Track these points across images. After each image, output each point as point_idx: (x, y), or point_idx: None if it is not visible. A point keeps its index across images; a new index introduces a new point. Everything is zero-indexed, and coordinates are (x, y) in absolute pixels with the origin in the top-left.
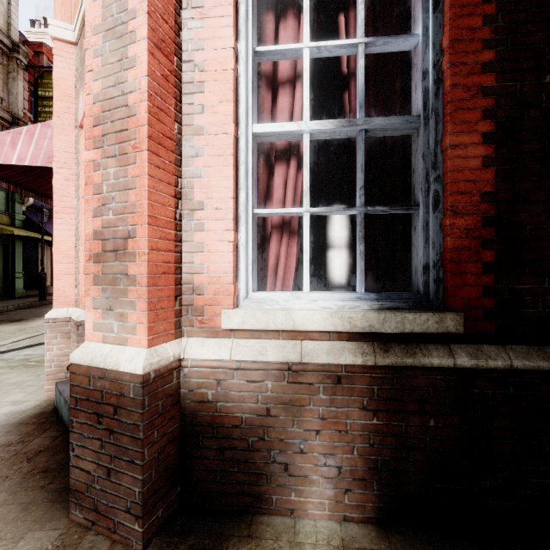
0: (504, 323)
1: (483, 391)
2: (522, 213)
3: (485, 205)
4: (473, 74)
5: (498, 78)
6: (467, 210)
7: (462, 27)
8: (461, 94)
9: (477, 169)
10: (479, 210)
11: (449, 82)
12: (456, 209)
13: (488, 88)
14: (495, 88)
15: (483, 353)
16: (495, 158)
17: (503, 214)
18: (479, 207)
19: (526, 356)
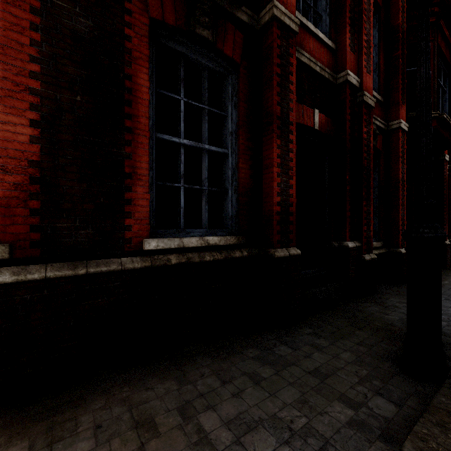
0: (47, 249)
1: (23, 297)
2: (61, 178)
3: (33, 169)
4: (22, 75)
5: (43, 86)
6: (16, 170)
7: (12, 39)
8: (11, 86)
9: (25, 143)
10: (28, 172)
11: (0, 74)
12: (7, 168)
13: (35, 89)
14: (40, 92)
15: (26, 271)
16: (40, 138)
17: (47, 177)
18: (28, 170)
19: (59, 269)
